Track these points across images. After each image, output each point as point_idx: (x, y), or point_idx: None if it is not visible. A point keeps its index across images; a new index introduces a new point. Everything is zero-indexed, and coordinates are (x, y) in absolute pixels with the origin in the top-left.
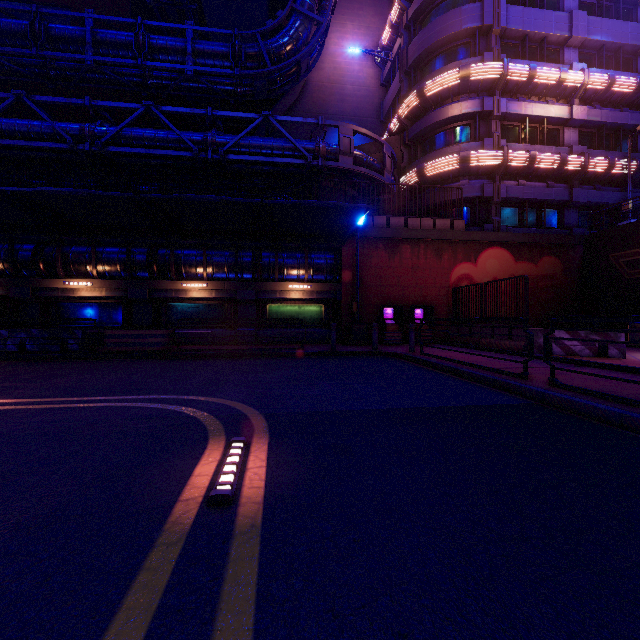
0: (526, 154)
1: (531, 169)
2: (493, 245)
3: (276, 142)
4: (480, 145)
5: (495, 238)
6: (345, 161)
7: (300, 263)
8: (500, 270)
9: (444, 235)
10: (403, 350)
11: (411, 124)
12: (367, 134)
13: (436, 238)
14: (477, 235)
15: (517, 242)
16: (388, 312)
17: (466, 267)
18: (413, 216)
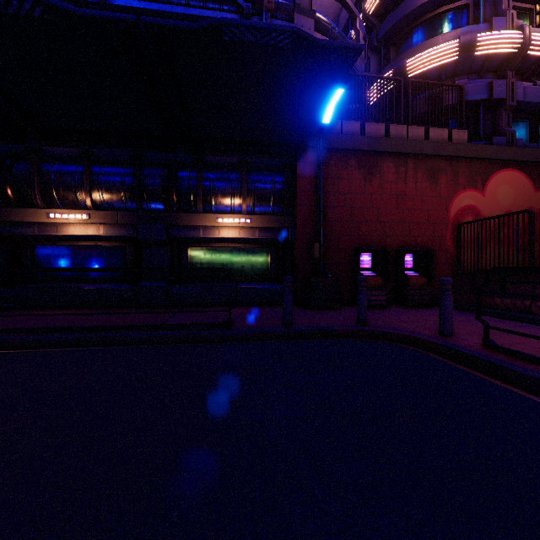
0: None
1: None
2: (506, 166)
3: None
4: (487, 28)
5: (510, 155)
6: (303, 23)
7: (235, 186)
8: (515, 201)
9: (442, 149)
10: (417, 326)
11: (380, 23)
12: None
13: (431, 153)
14: (486, 150)
15: (538, 162)
16: (364, 259)
17: (470, 196)
18: (397, 122)
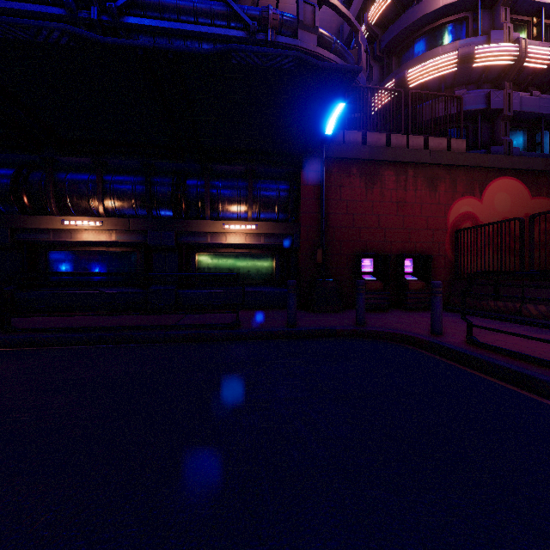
0: (548, 50)
1: (549, 74)
2: (503, 174)
3: (201, 1)
4: (484, 40)
5: (507, 164)
6: (306, 39)
7: (241, 194)
8: (512, 208)
9: (441, 158)
10: (412, 327)
11: (383, 33)
12: (337, 7)
13: (430, 162)
14: (484, 159)
15: (534, 170)
16: (365, 264)
17: (468, 203)
18: (397, 132)
